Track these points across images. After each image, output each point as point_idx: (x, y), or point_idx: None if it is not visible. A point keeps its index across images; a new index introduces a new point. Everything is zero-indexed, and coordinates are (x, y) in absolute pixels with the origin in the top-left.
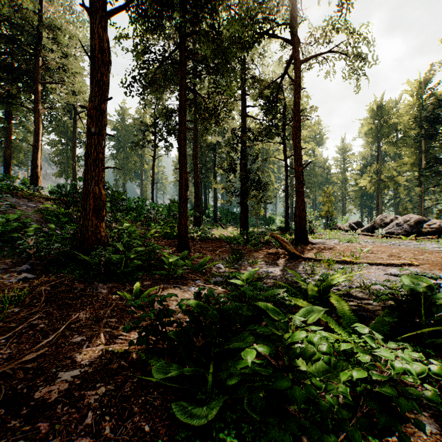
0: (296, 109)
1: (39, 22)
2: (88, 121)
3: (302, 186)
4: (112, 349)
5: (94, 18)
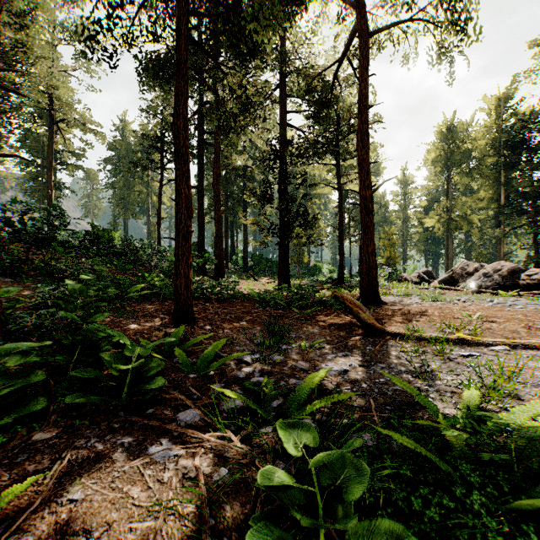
0: (363, 104)
1: None
2: None
3: (372, 218)
4: None
5: None
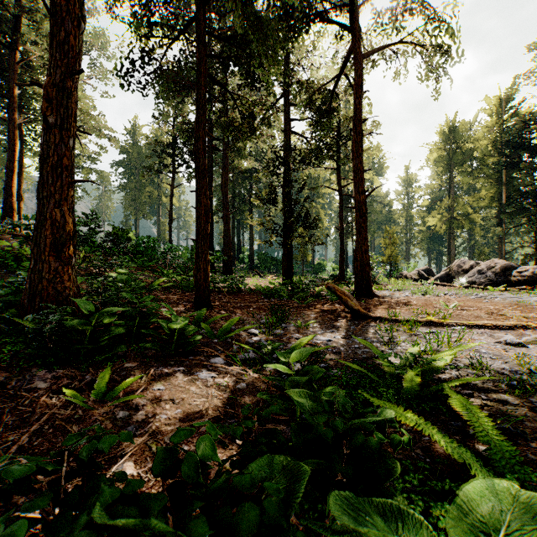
0: (357, 118)
1: (16, 3)
2: (42, 106)
3: (365, 220)
4: None
5: None
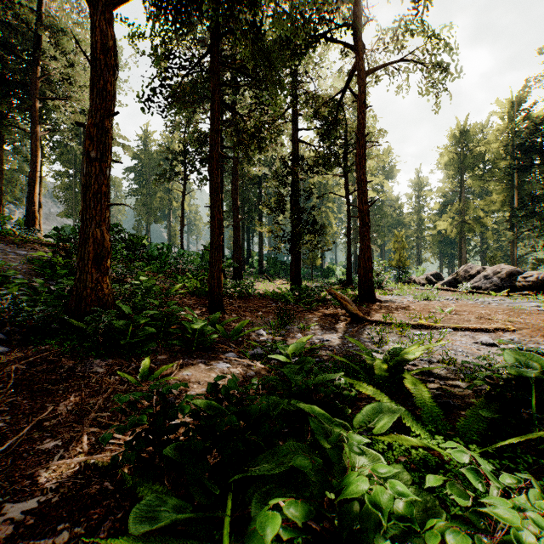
0: (360, 132)
1: (37, 21)
2: (86, 143)
3: (368, 229)
4: (94, 461)
5: (95, 8)
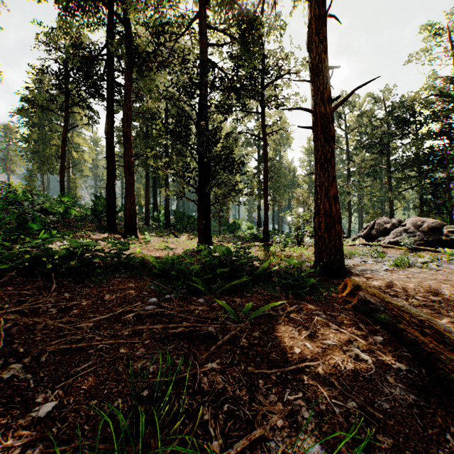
0: None
1: None
2: None
3: (333, 147)
4: None
5: None
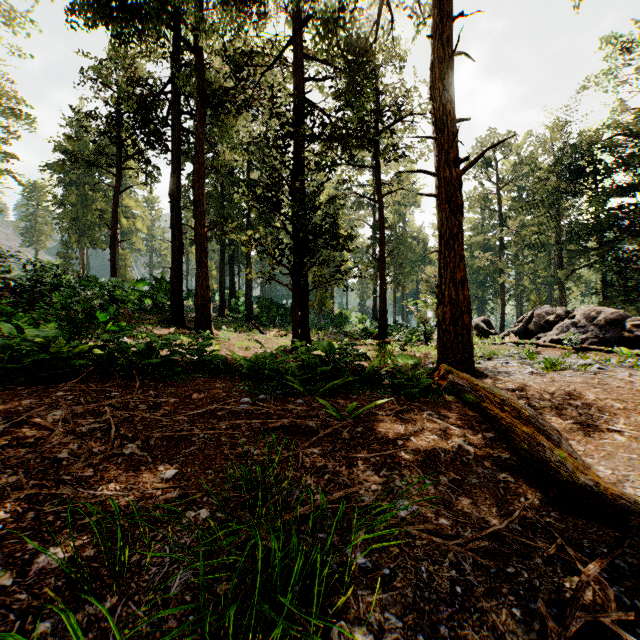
0: (444, 9)
1: None
2: None
3: (461, 219)
4: None
5: None
